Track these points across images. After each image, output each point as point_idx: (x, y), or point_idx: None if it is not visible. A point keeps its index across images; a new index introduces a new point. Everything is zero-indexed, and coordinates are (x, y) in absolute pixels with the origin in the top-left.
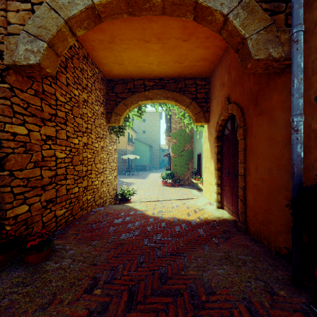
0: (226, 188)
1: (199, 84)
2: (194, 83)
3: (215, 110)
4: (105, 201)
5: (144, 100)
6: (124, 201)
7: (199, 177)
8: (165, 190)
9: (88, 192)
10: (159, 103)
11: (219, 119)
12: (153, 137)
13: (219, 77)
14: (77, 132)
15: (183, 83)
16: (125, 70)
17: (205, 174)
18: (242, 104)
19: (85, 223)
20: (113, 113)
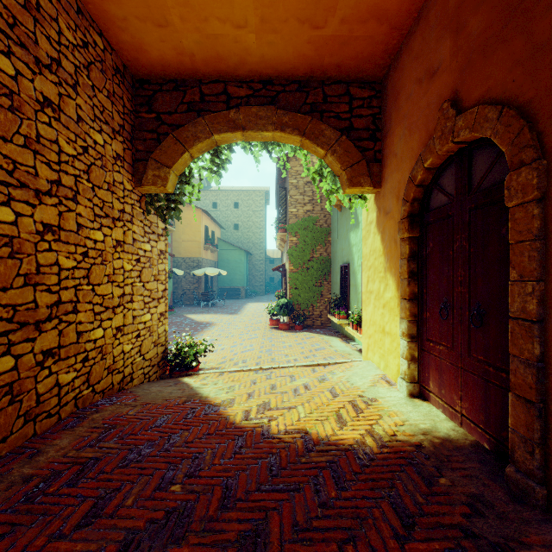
0: (438, 348)
1: (357, 96)
2: (345, 94)
3: (400, 151)
4: (128, 376)
5: (227, 130)
6: (183, 369)
7: (346, 311)
8: (275, 340)
9: (64, 363)
10: (263, 143)
11: (418, 167)
12: (253, 237)
13: (414, 61)
14: (9, 187)
15: (320, 93)
16: (176, 48)
17: (367, 307)
18: (527, 91)
19: (22, 474)
20: (151, 162)
